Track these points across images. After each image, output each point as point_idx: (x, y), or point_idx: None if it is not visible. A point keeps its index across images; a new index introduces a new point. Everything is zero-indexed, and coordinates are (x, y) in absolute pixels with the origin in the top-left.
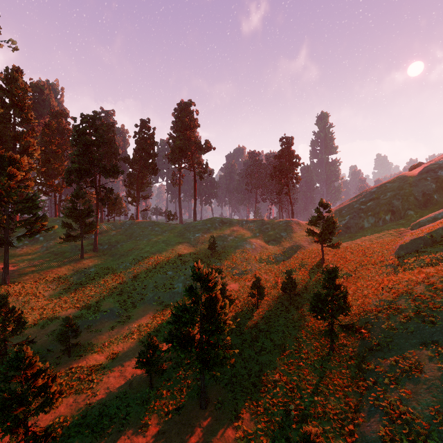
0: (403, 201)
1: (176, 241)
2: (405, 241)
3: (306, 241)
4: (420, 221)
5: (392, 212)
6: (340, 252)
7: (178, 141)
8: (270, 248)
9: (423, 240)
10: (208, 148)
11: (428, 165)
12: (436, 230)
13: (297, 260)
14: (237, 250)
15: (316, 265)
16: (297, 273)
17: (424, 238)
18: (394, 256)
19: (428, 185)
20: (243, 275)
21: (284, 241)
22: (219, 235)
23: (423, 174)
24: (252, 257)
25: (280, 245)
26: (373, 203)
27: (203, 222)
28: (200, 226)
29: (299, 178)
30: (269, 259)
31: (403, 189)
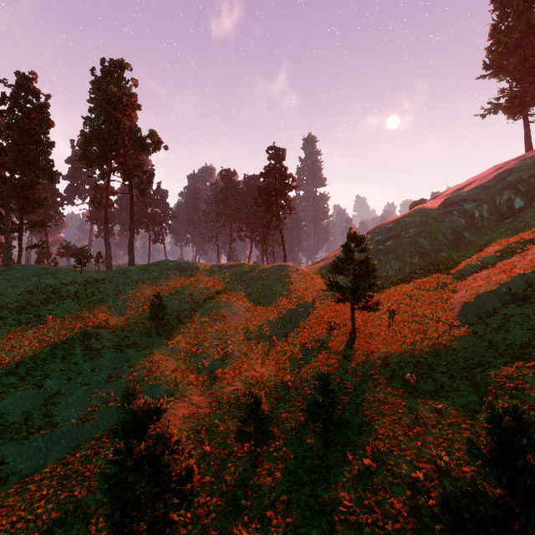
0: (431, 239)
1: (86, 305)
2: (471, 297)
3: (315, 298)
4: (466, 266)
5: (420, 255)
6: (372, 316)
7: (96, 121)
8: (261, 311)
9: (498, 295)
10: (155, 145)
11: (449, 196)
12: (512, 279)
13: (310, 333)
14: (205, 318)
15: (345, 341)
16: (317, 358)
17: (499, 292)
18: (461, 321)
19: (457, 221)
20: (219, 367)
21: (280, 299)
22: (172, 291)
23: (446, 207)
24: (232, 329)
25: (276, 305)
26: (393, 242)
27: (144, 268)
28: (138, 275)
29: (293, 206)
30: (262, 331)
31: (428, 224)
